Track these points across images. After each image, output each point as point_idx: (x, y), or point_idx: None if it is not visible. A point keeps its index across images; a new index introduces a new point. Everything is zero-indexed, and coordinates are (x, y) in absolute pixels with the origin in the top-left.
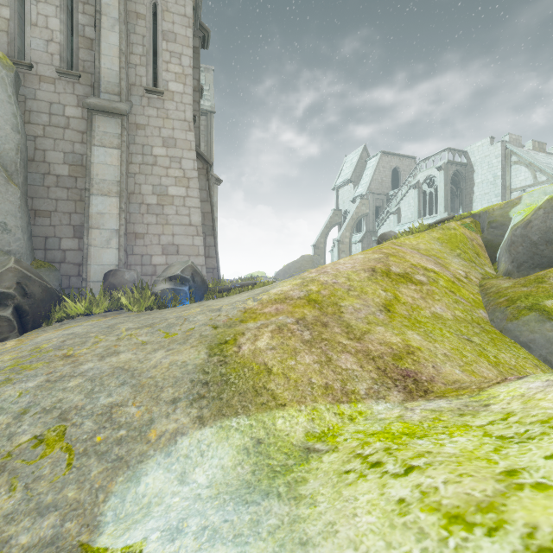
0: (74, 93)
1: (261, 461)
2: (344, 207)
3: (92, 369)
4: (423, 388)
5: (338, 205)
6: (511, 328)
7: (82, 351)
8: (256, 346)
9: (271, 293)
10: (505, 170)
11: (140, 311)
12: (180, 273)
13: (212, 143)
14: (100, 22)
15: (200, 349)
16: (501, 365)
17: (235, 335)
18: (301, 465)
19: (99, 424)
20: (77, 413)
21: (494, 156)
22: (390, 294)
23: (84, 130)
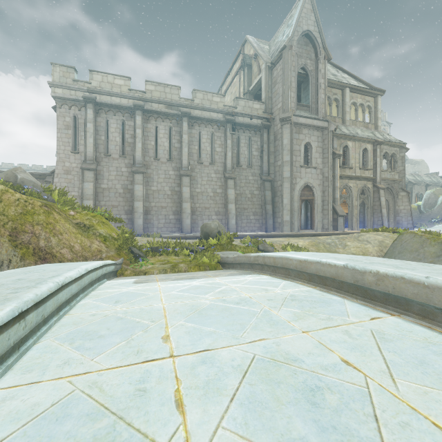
0: None
1: None
2: None
3: None
4: None
5: None
6: None
7: None
8: None
9: None
10: None
11: None
12: None
13: (287, 79)
14: None
15: None
16: None
17: None
18: None
19: None
20: None
21: None
22: None
23: None
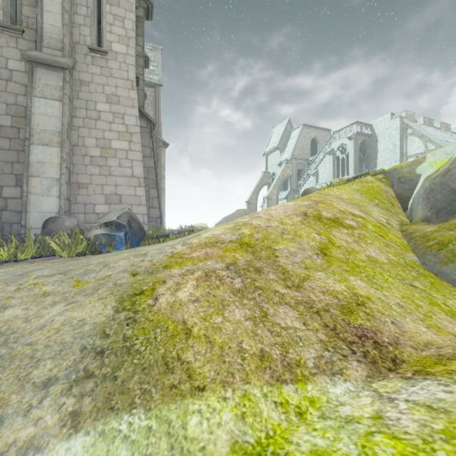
0: (17, 48)
1: None
2: (272, 170)
3: None
4: (389, 355)
5: (267, 168)
6: (447, 272)
7: None
8: (176, 297)
9: (202, 237)
10: (403, 140)
11: (70, 257)
12: (115, 219)
13: (160, 111)
14: None
15: (108, 302)
16: None
17: (154, 284)
18: None
19: None
20: None
21: (394, 129)
22: (324, 237)
23: (27, 84)
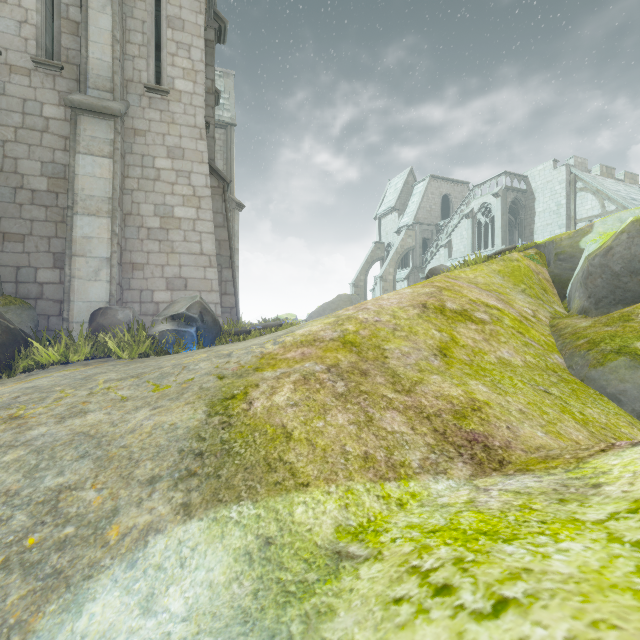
0: (55, 89)
1: (268, 574)
2: (387, 240)
3: (42, 435)
4: (497, 457)
5: (380, 237)
6: (595, 377)
7: (36, 410)
8: (272, 401)
9: (297, 334)
10: (570, 198)
11: (132, 358)
12: (185, 311)
13: (233, 161)
14: (88, 1)
15: (198, 406)
16: (590, 423)
17: (246, 388)
18: (328, 582)
19: (36, 518)
20: (6, 501)
21: (558, 182)
22: (445, 334)
23: (67, 135)
